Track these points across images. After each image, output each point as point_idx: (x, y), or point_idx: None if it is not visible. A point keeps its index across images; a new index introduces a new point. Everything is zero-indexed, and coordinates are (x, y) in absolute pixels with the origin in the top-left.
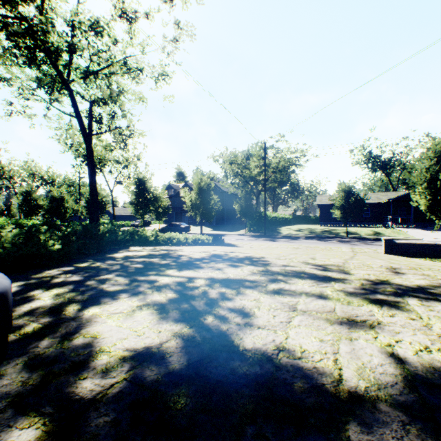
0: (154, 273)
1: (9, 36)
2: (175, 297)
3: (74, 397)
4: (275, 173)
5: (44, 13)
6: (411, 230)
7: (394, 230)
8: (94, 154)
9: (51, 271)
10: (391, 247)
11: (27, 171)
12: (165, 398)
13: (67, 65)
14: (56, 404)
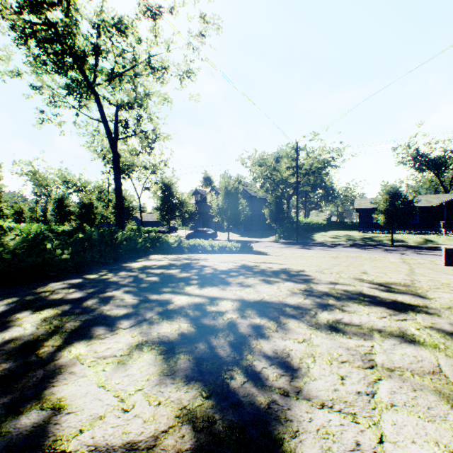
0: (169, 289)
1: (38, 43)
2: (191, 330)
3: None
4: (308, 175)
5: (70, 17)
6: None
7: (449, 237)
8: (123, 160)
9: (55, 284)
10: None
11: (61, 179)
12: None
13: (93, 70)
14: None
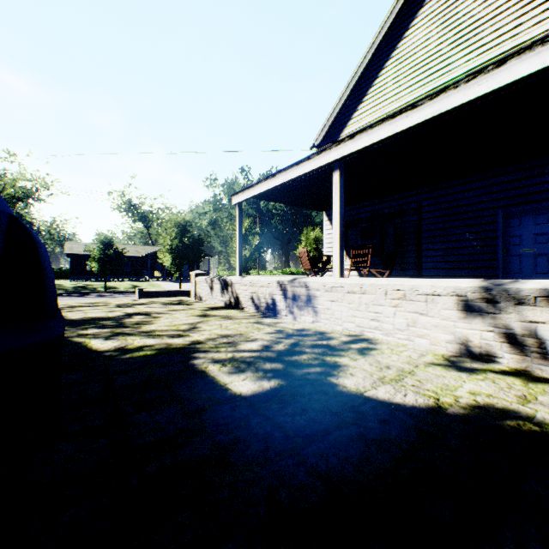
0: None
1: None
2: None
3: None
4: None
5: None
6: (164, 283)
7: (151, 283)
8: None
9: None
10: (143, 295)
11: None
12: None
13: None
14: None
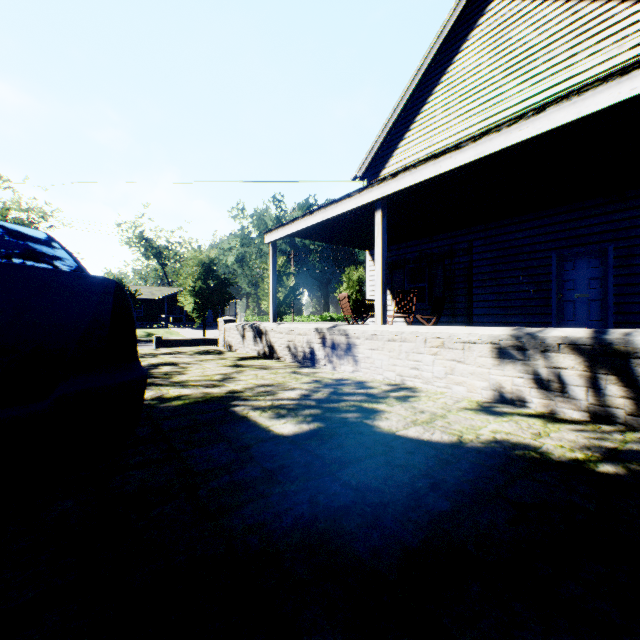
0: None
1: None
2: None
3: None
4: None
5: None
6: (184, 330)
7: (169, 330)
8: None
9: None
10: (162, 344)
11: None
12: None
13: None
14: None
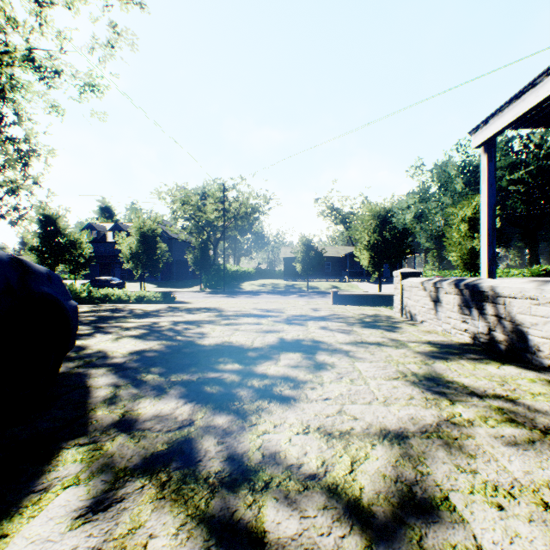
0: (114, 321)
1: None
2: (147, 332)
3: (113, 363)
4: (236, 219)
5: None
6: (362, 284)
7: (349, 284)
8: None
9: None
10: (337, 298)
11: None
12: (165, 357)
13: None
14: (105, 365)
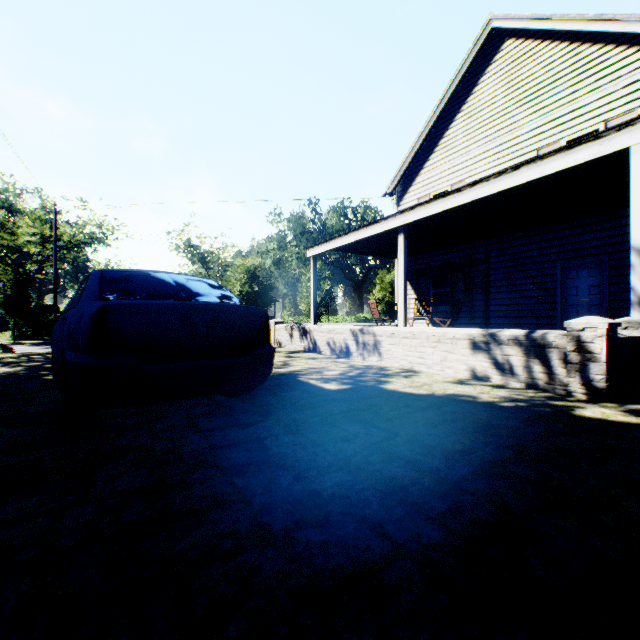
0: None
1: None
2: None
3: None
4: (67, 249)
5: None
6: None
7: None
8: None
9: None
10: None
11: None
12: None
13: None
14: None
